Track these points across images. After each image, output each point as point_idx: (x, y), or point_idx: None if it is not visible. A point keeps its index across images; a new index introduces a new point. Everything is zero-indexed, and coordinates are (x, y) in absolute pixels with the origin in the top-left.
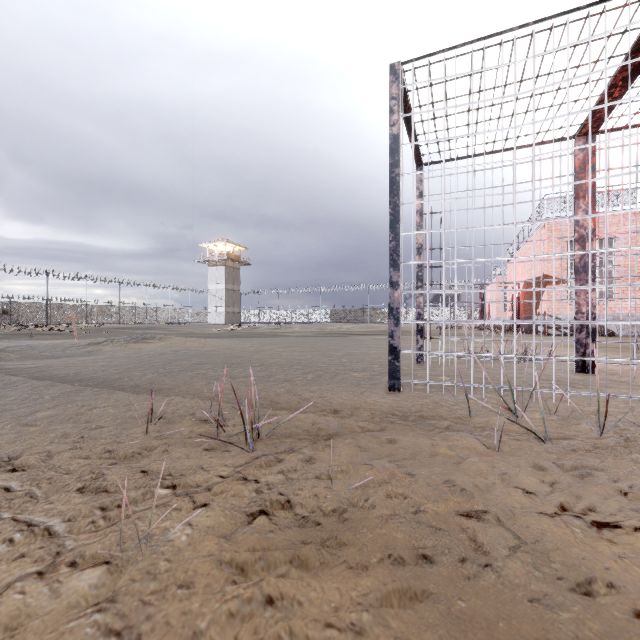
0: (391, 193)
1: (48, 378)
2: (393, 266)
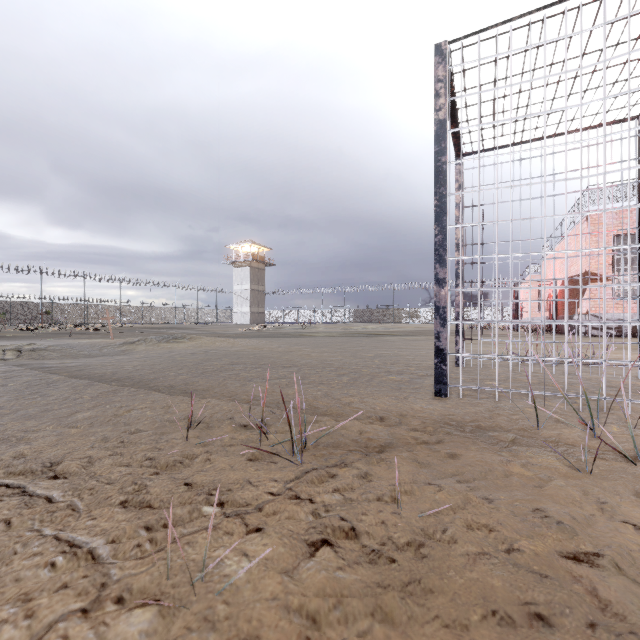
0: (437, 183)
1: (87, 377)
2: (439, 262)
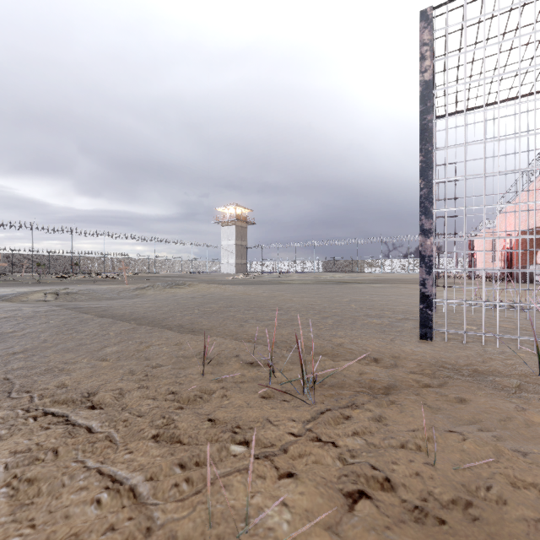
0: (422, 140)
1: (110, 316)
2: (425, 214)
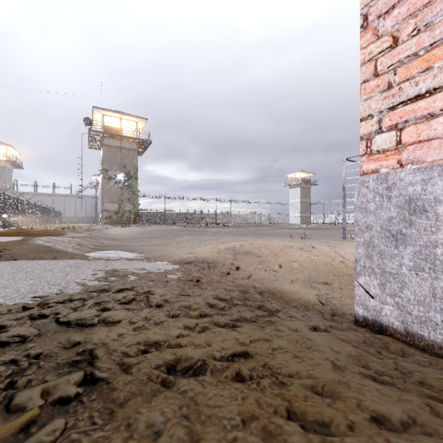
0: (343, 190)
1: (261, 234)
2: (343, 208)
